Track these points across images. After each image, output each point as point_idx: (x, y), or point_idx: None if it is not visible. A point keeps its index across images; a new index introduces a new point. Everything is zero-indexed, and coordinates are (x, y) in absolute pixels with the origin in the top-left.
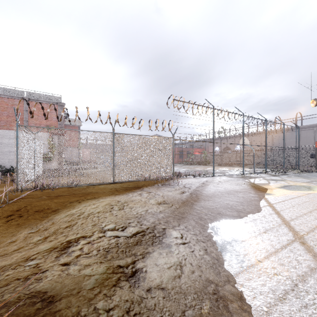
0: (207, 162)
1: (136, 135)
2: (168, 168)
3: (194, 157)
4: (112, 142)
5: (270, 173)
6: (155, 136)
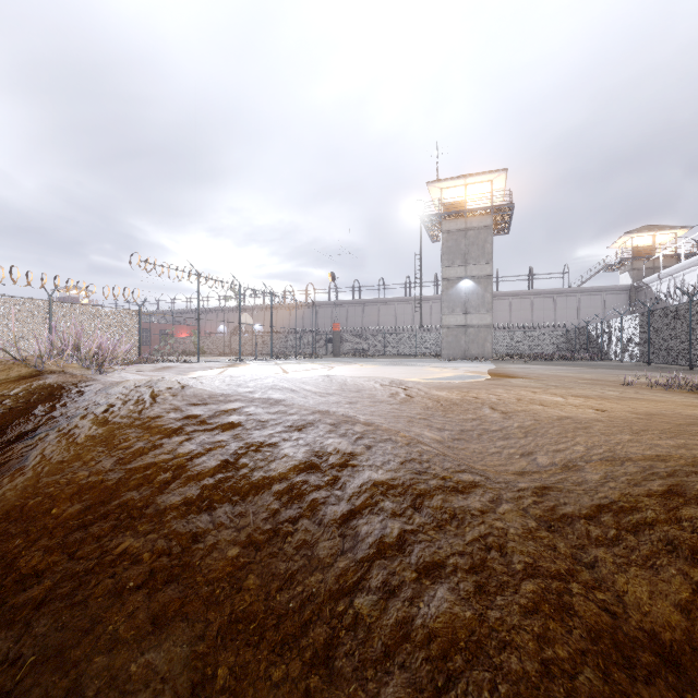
0: (200, 350)
1: (85, 305)
2: (132, 350)
3: (177, 342)
4: (48, 313)
5: (274, 360)
6: (113, 308)
